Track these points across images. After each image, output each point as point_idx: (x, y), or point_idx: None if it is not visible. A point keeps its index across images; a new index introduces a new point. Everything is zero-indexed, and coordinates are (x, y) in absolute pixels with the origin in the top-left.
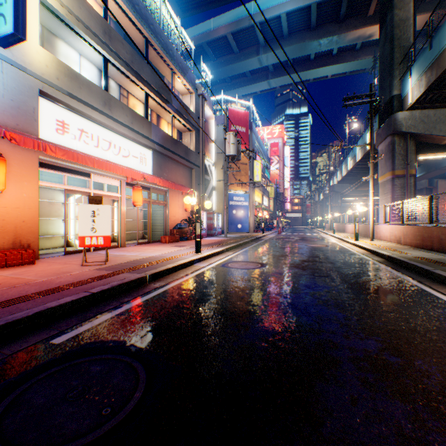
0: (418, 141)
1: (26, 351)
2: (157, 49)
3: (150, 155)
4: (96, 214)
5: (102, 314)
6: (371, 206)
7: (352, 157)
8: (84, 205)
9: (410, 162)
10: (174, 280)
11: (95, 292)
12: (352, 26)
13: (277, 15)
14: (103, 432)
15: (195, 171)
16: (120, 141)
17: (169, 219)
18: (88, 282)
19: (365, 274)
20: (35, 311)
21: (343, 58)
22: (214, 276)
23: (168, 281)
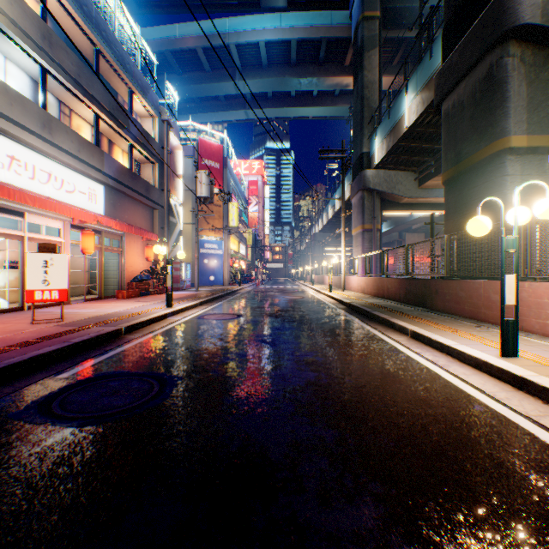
0: (383, 198)
1: (40, 383)
2: (110, 61)
3: (101, 191)
4: (49, 265)
5: (92, 359)
6: (343, 258)
7: (332, 206)
8: (34, 254)
9: (377, 218)
10: (151, 332)
11: (78, 341)
12: (331, 72)
13: (255, 42)
14: (143, 401)
15: (158, 211)
16: (64, 172)
17: (127, 270)
18: (61, 335)
19: (326, 318)
20: (29, 357)
21: (324, 102)
22: (192, 326)
23: (146, 332)
